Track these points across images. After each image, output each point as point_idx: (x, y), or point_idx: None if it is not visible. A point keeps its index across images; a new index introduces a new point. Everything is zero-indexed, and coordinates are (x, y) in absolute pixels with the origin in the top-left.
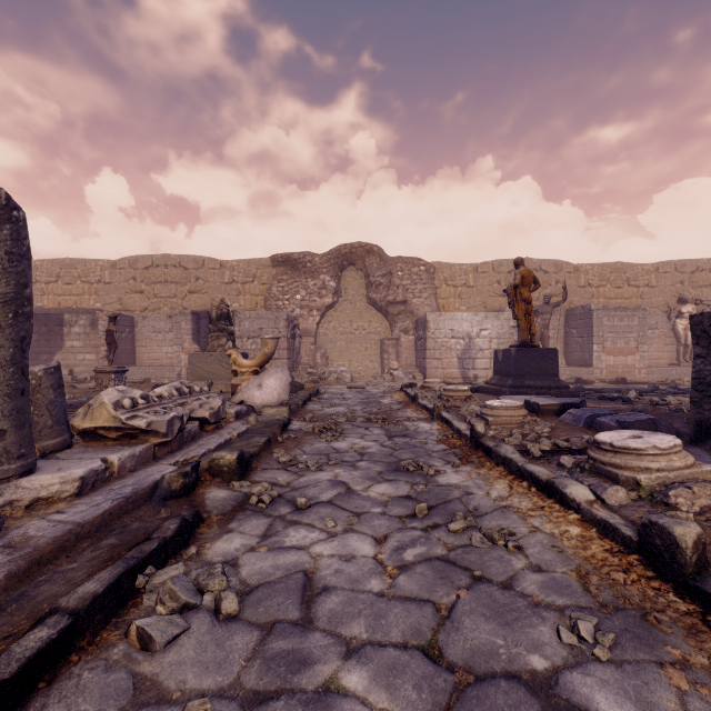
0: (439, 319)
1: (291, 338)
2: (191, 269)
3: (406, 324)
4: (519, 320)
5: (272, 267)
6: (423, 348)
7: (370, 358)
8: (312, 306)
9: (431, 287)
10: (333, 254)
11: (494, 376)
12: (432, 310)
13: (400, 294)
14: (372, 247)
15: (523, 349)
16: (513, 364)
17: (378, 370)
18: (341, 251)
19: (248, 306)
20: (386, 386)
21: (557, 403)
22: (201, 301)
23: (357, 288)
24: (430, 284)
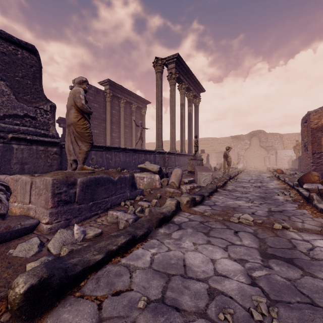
0: (281, 151)
1: (238, 157)
2: (210, 141)
3: (272, 152)
4: (295, 154)
5: (231, 139)
6: (276, 159)
7: (260, 162)
8: (242, 148)
9: (281, 141)
10: (249, 134)
11: (291, 166)
12: (281, 148)
13: (270, 144)
14: (261, 131)
15: (296, 160)
16: (293, 163)
17: (263, 165)
18: (251, 133)
19: (224, 149)
20: (263, 168)
21: (289, 168)
22: (213, 148)
23: (256, 142)
24: (281, 140)
